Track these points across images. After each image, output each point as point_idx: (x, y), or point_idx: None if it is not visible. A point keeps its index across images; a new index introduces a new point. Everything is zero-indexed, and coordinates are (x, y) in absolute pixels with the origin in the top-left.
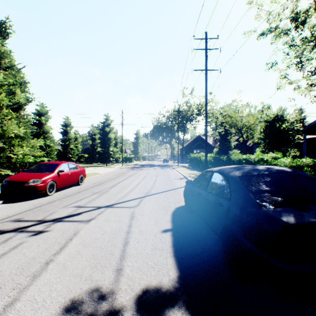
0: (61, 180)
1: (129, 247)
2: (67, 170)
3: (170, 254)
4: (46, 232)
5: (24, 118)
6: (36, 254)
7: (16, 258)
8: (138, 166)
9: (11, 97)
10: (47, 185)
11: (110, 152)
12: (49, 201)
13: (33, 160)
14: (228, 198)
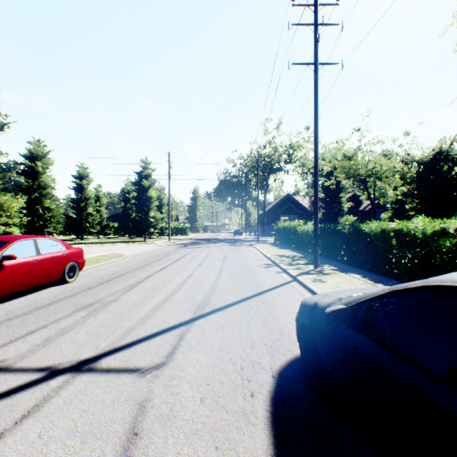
0: (10, 277)
1: None
2: (32, 253)
3: None
4: None
5: None
6: None
7: None
8: (194, 241)
9: None
10: None
11: (151, 220)
12: None
13: None
14: None
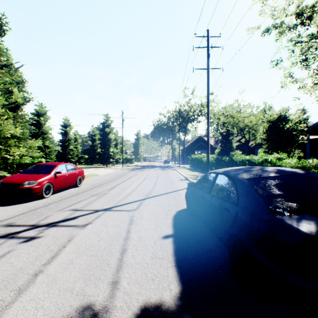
0: (59, 182)
1: (126, 256)
2: (65, 171)
3: (171, 264)
4: (38, 239)
5: (22, 118)
6: (24, 264)
7: (2, 269)
8: (138, 167)
9: (7, 96)
10: (43, 187)
11: (110, 153)
12: (44, 203)
13: (30, 161)
14: (236, 203)
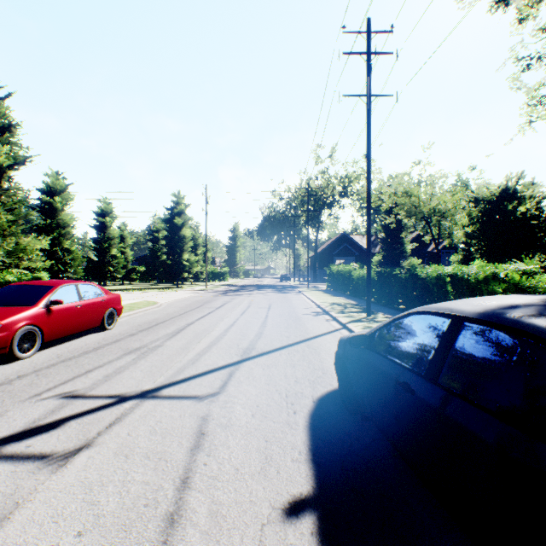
0: (57, 322)
1: None
2: (75, 298)
3: None
4: None
5: (10, 196)
6: None
7: None
8: (234, 287)
9: None
10: (13, 337)
11: (184, 263)
12: (9, 376)
13: (16, 277)
14: None
